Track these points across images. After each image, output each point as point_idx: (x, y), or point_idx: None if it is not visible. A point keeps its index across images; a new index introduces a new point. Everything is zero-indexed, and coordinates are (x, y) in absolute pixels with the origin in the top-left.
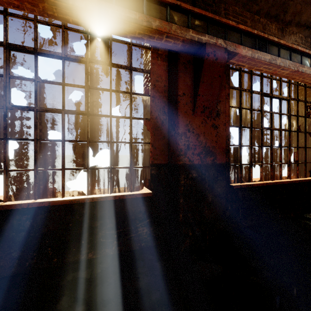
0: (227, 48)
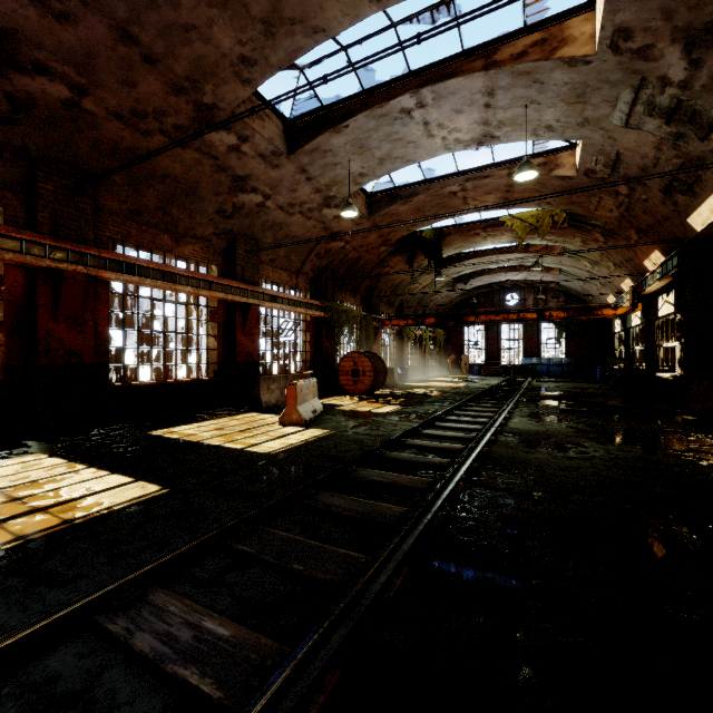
0: (89, 273)
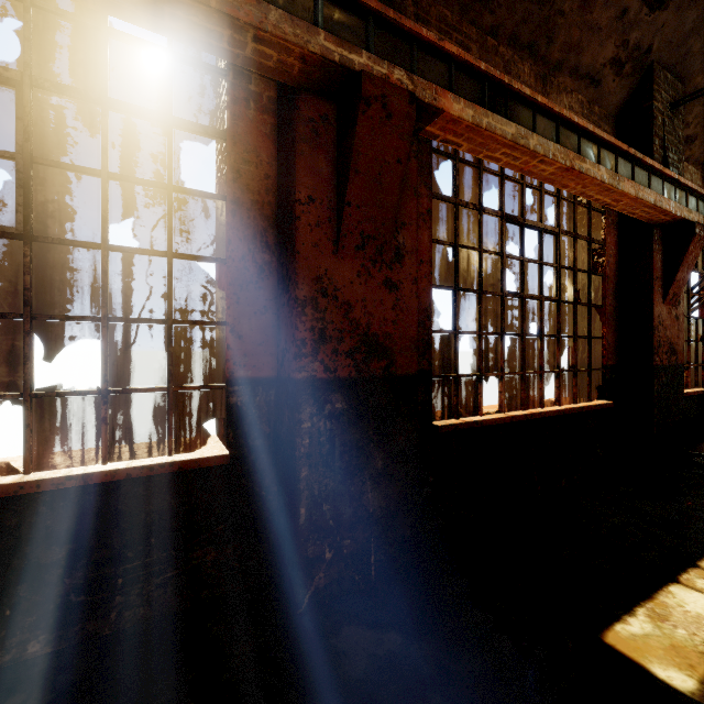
0: (417, 94)
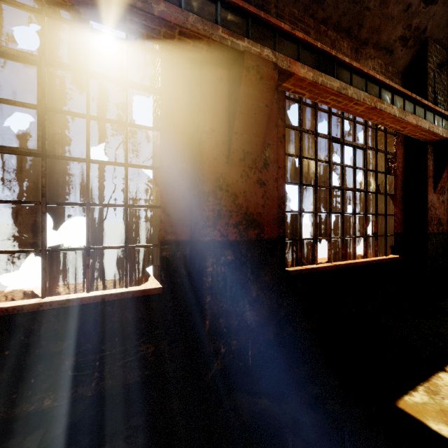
0: (278, 64)
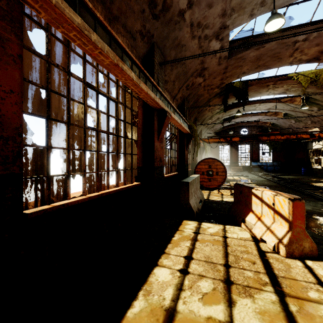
0: None
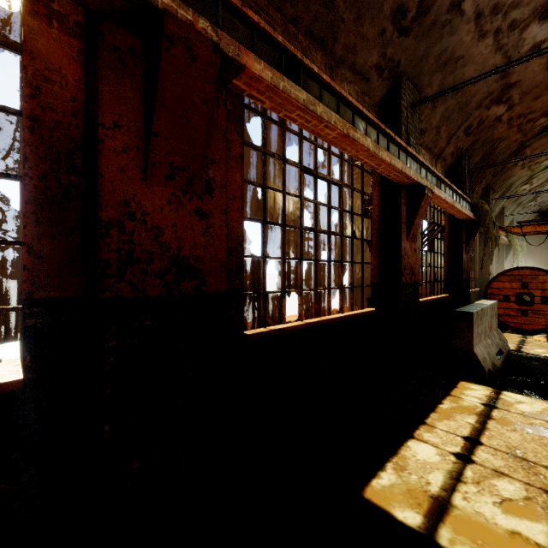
0: (221, 47)
